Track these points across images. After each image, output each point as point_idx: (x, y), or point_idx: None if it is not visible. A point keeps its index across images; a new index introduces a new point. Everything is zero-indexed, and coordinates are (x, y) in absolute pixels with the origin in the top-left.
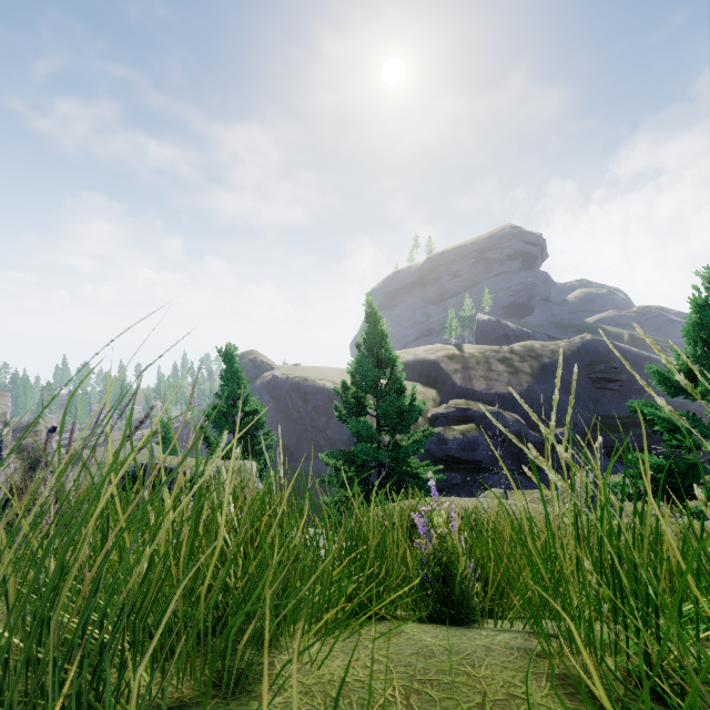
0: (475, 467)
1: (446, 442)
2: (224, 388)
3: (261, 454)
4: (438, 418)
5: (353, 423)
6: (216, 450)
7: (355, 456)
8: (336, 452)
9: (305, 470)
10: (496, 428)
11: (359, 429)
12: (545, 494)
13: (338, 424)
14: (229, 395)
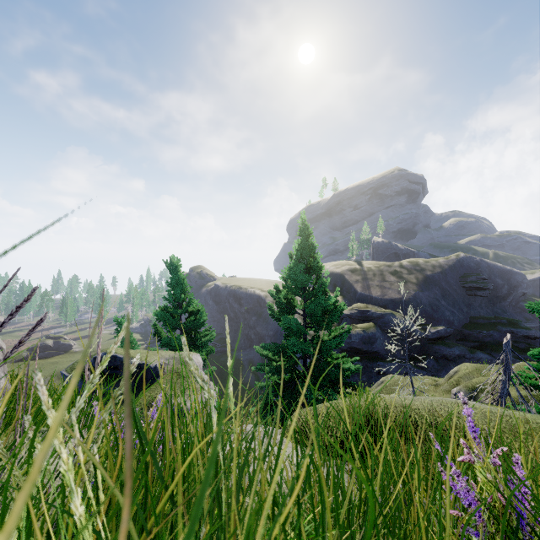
0: (373, 357)
1: (350, 336)
2: (174, 291)
3: (204, 346)
4: (344, 318)
5: (282, 320)
6: (106, 359)
7: (283, 349)
8: (268, 345)
9: (240, 358)
10: (390, 326)
11: (287, 326)
12: (433, 379)
13: (265, 322)
14: (178, 297)
